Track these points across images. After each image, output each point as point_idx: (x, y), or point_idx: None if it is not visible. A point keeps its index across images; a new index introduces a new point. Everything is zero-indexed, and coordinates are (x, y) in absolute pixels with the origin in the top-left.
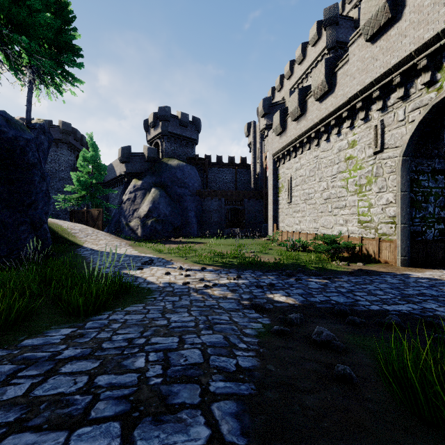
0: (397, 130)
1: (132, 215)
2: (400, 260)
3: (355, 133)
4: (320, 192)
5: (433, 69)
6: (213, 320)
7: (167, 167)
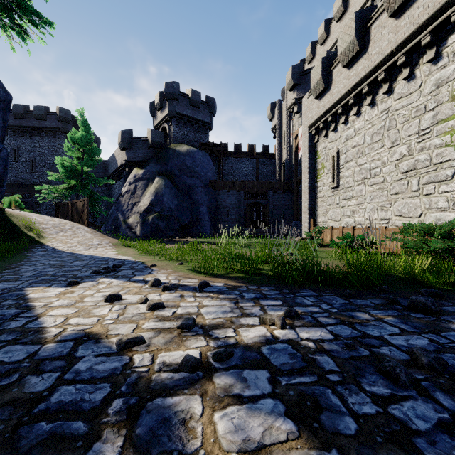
0: None
1: (131, 210)
2: None
3: None
4: (394, 163)
5: None
6: None
7: (174, 153)
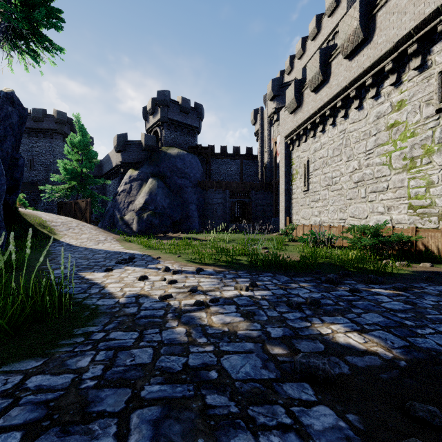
0: None
1: (127, 208)
2: None
3: (404, 90)
4: (349, 175)
5: None
6: None
7: (166, 156)
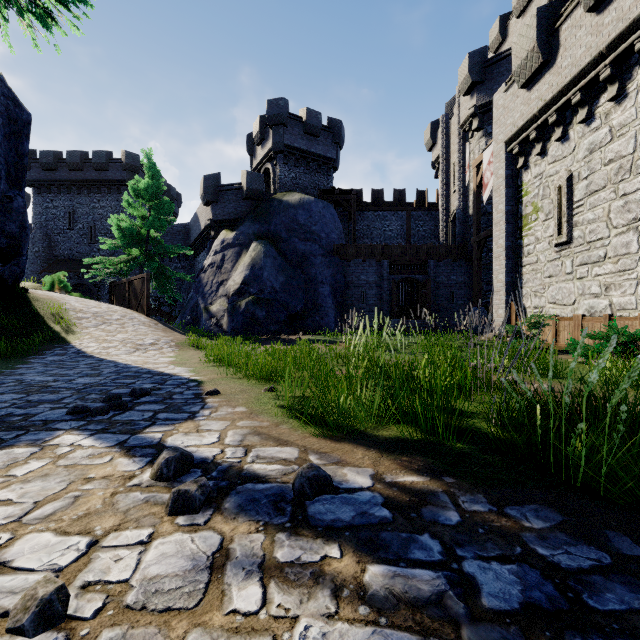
0: None
1: (215, 292)
2: None
3: None
4: None
5: None
6: None
7: (280, 205)
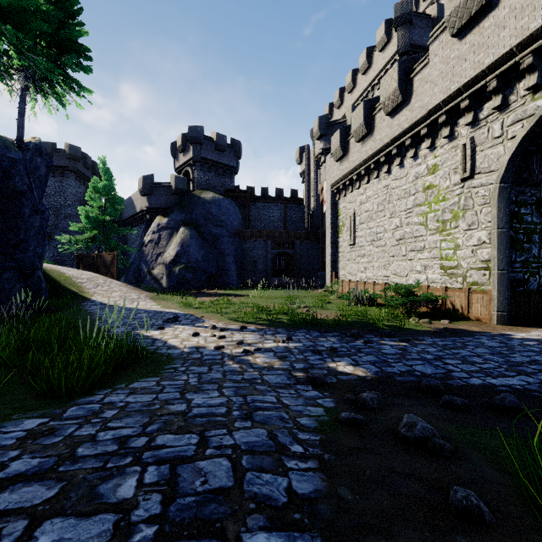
0: (492, 149)
1: (155, 260)
2: (497, 316)
3: (437, 156)
4: (392, 231)
5: (541, 69)
6: (253, 402)
7: (199, 201)
